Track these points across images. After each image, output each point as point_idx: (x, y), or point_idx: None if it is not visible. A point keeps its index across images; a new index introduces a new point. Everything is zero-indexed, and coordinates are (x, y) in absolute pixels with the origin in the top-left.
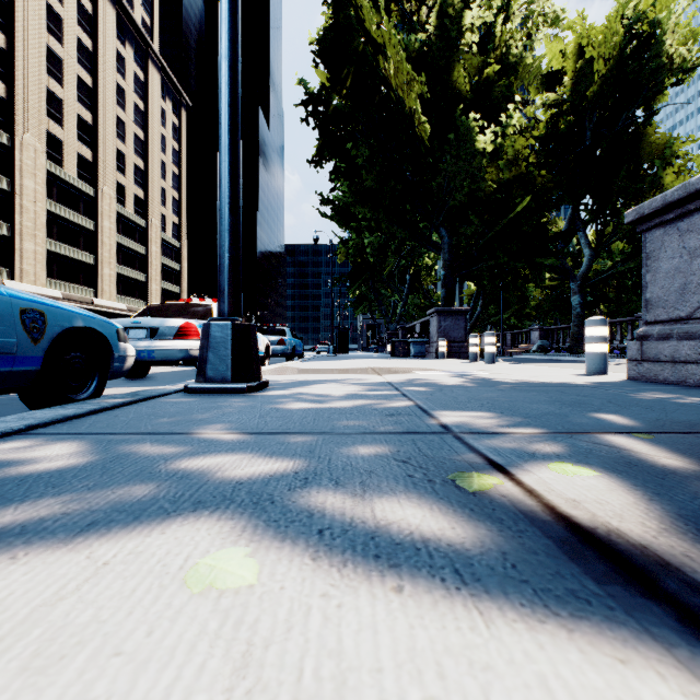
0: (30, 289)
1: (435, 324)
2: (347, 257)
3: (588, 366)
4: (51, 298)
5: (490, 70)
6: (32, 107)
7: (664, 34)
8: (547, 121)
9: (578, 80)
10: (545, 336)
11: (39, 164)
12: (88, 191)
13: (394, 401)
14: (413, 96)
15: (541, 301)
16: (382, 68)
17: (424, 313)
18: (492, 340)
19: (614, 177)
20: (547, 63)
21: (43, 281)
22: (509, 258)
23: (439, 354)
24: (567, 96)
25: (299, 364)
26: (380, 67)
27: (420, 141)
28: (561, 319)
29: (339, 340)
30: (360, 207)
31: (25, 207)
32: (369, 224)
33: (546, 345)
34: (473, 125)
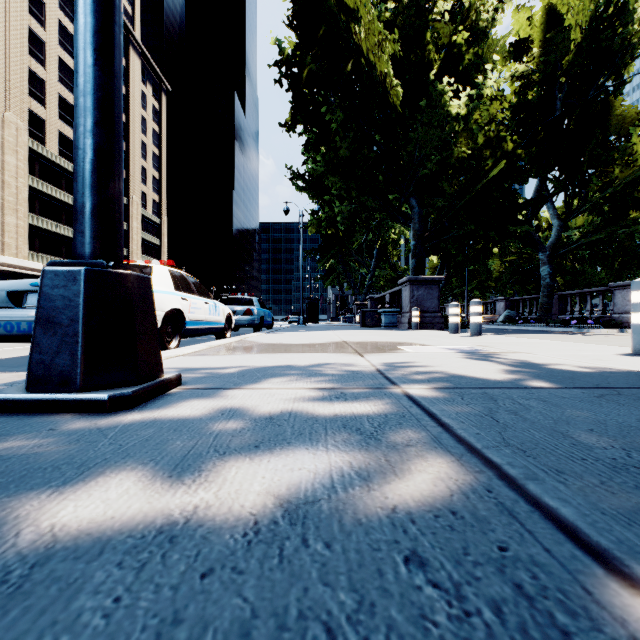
0: (11, 261)
1: (408, 293)
2: (317, 231)
3: (639, 343)
4: (33, 270)
5: (461, 37)
6: (14, 86)
7: (637, 1)
8: (515, 93)
9: (547, 51)
10: (510, 306)
11: (21, 141)
12: (70, 169)
13: (440, 465)
14: (386, 58)
15: (500, 274)
16: (352, 32)
17: (391, 285)
18: (479, 310)
19: (583, 148)
20: (516, 35)
21: (25, 254)
22: (480, 228)
23: (412, 325)
24: (536, 67)
25: (262, 337)
26: (350, 31)
27: (391, 107)
28: (519, 291)
29: (309, 311)
30: (330, 176)
31: (7, 182)
32: (339, 193)
33: (513, 315)
34: (444, 91)
